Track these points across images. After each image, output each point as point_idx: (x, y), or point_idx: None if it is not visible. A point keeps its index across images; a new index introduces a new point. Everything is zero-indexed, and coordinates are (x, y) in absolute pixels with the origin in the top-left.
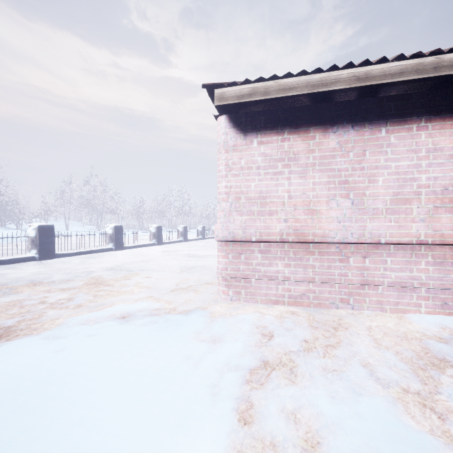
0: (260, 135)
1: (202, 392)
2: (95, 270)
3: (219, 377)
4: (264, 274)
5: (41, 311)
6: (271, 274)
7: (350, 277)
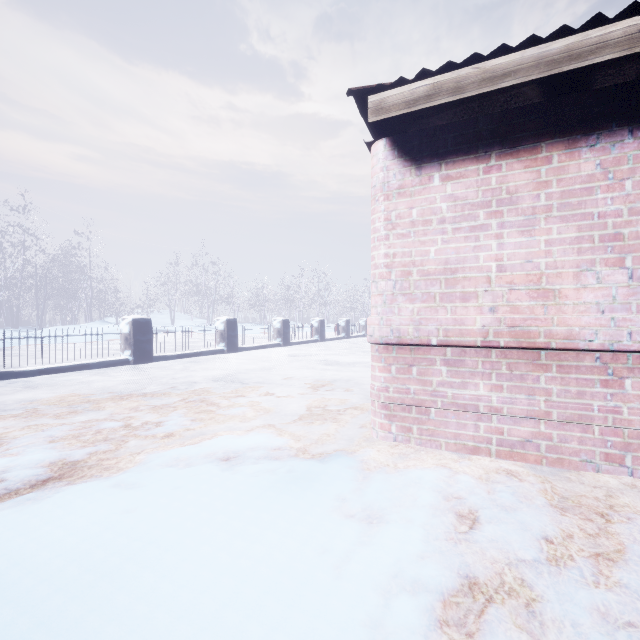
0: (446, 165)
1: (350, 639)
2: (199, 381)
3: (383, 605)
4: (452, 402)
5: (120, 440)
6: (465, 401)
7: (625, 415)
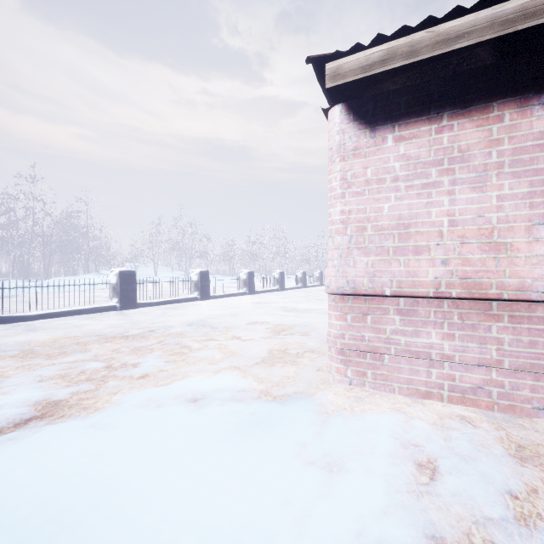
0: (399, 127)
1: None
2: (175, 325)
3: None
4: (405, 349)
5: (101, 380)
6: (418, 349)
7: None
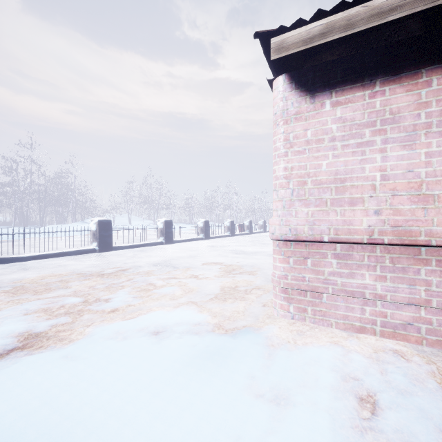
0: (336, 93)
1: None
2: (143, 265)
3: None
4: (341, 289)
5: (77, 314)
6: (353, 289)
7: None
